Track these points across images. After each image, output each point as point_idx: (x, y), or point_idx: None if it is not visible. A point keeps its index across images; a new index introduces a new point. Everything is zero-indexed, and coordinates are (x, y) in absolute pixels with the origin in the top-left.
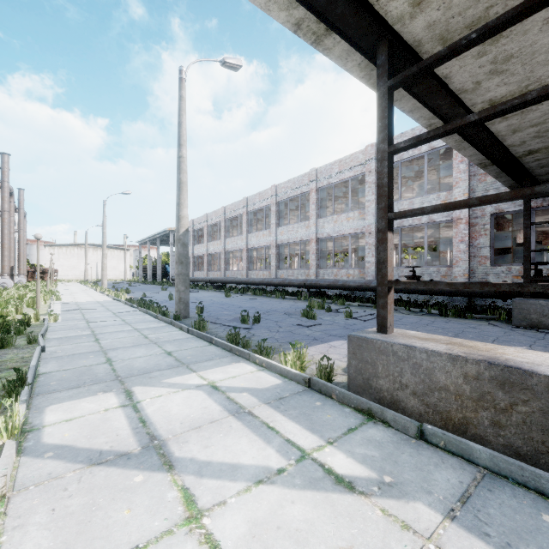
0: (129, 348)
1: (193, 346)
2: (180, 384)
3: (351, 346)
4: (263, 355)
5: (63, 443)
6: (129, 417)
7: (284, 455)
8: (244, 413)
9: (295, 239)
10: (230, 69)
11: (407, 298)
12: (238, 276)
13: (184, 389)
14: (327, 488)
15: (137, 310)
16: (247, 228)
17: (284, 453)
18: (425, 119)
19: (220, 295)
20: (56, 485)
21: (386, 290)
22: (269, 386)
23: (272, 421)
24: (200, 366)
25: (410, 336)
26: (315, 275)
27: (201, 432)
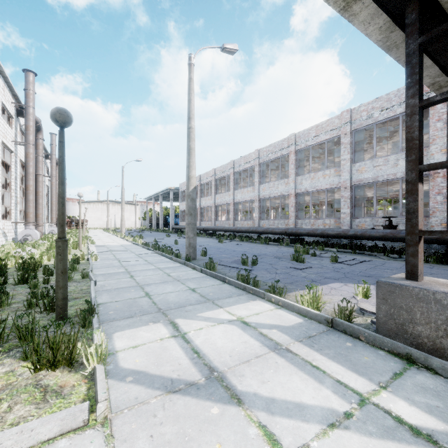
0: (159, 284)
1: (210, 284)
2: (214, 318)
3: (380, 291)
4: (276, 295)
5: (138, 369)
6: (183, 347)
7: (342, 397)
8: (283, 350)
9: (275, 194)
10: (228, 53)
11: (383, 245)
12: (226, 225)
13: (219, 323)
14: (407, 440)
15: (153, 253)
16: (233, 186)
17: (341, 395)
18: (430, 78)
19: (214, 241)
20: (145, 410)
21: (417, 239)
22: (293, 324)
23: (313, 360)
24: (223, 302)
25: (446, 284)
26: (293, 225)
27: (252, 367)
